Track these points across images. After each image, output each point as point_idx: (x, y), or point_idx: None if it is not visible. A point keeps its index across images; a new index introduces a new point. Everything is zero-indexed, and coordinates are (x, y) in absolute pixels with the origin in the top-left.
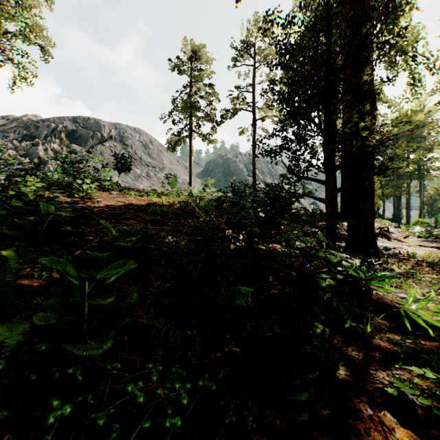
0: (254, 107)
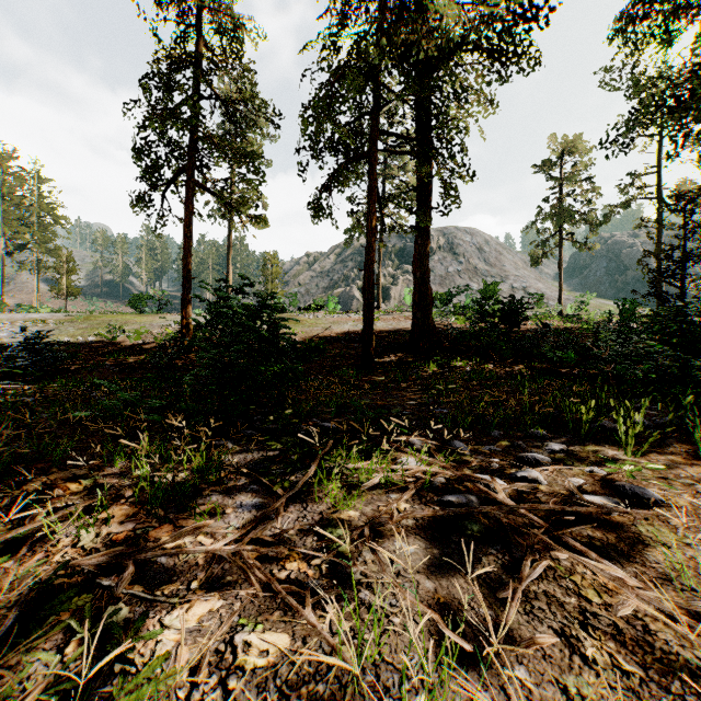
0: (658, 192)
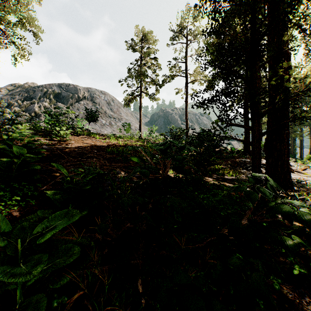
0: (186, 73)
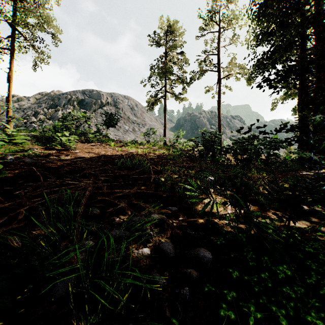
0: (219, 68)
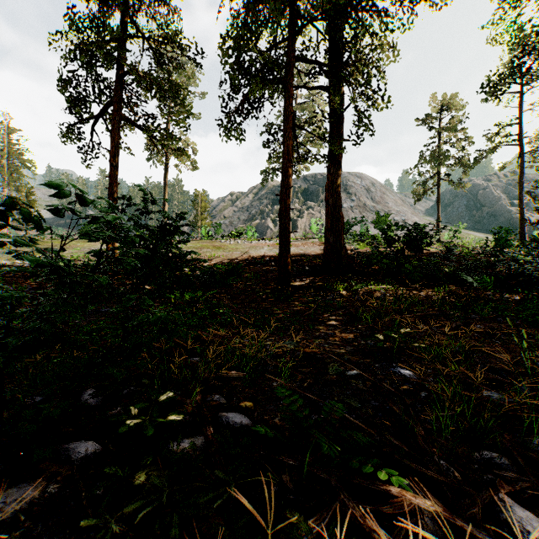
0: (520, 140)
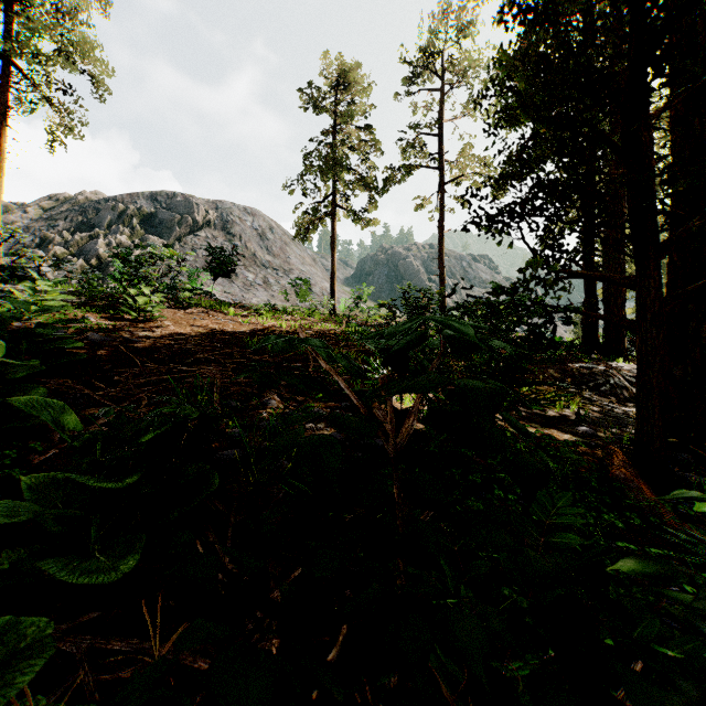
0: (441, 161)
